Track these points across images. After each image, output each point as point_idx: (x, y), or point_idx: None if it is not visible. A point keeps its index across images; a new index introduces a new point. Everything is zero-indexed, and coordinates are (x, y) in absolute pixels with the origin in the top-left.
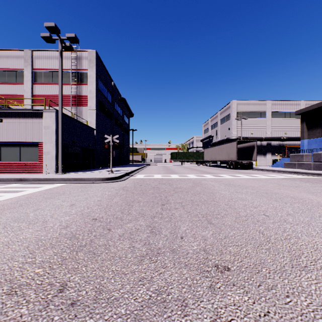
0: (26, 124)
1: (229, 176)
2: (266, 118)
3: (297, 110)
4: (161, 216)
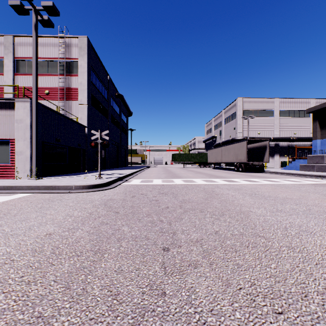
0: None
1: (245, 182)
2: (274, 117)
3: (306, 108)
4: (161, 309)
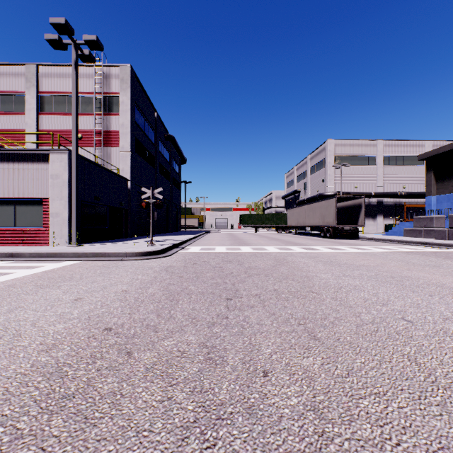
0: (24, 171)
1: (326, 249)
2: (376, 165)
3: (420, 154)
4: (225, 323)
